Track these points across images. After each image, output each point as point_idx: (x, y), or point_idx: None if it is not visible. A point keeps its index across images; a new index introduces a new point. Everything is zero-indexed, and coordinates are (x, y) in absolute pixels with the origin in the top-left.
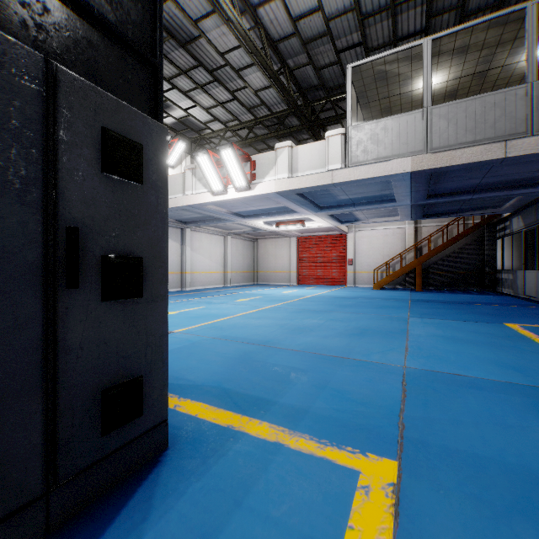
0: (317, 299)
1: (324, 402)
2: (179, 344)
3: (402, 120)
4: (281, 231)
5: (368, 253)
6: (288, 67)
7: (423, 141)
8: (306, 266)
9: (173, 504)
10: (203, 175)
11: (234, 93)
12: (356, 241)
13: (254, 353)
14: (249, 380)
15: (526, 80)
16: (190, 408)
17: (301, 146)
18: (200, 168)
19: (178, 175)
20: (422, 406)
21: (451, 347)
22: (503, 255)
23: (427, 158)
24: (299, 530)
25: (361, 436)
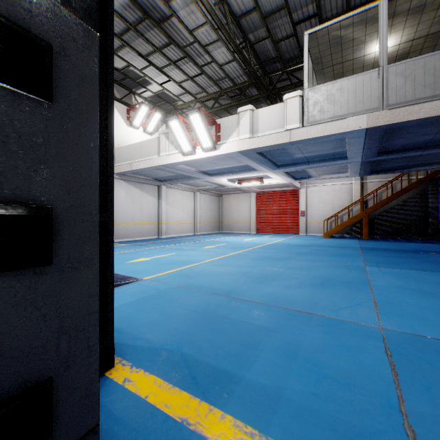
0: (274, 246)
1: (299, 380)
2: (146, 292)
3: (357, 80)
4: (242, 187)
5: (318, 205)
6: (249, 42)
7: (379, 98)
8: (264, 217)
9: None
10: (174, 138)
11: (202, 68)
12: (308, 195)
13: (218, 305)
14: (211, 342)
15: None
16: (141, 385)
17: (261, 109)
18: (171, 131)
19: (153, 139)
20: (424, 393)
21: (423, 302)
22: None
23: (383, 115)
24: None
25: None
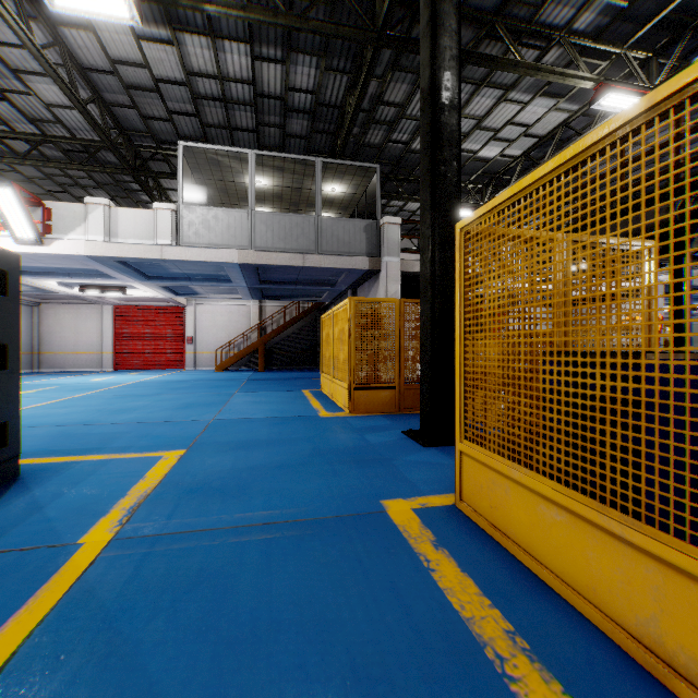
0: (144, 384)
1: (146, 441)
2: None
3: (231, 215)
4: (88, 296)
5: (211, 330)
6: (103, 100)
7: (248, 238)
8: (129, 345)
9: (47, 483)
10: None
11: (6, 92)
12: (198, 316)
13: (73, 430)
14: (76, 443)
15: (316, 213)
16: (25, 462)
17: (123, 208)
18: None
19: None
20: (212, 432)
21: (253, 406)
22: None
23: (252, 254)
24: (129, 472)
25: (169, 447)
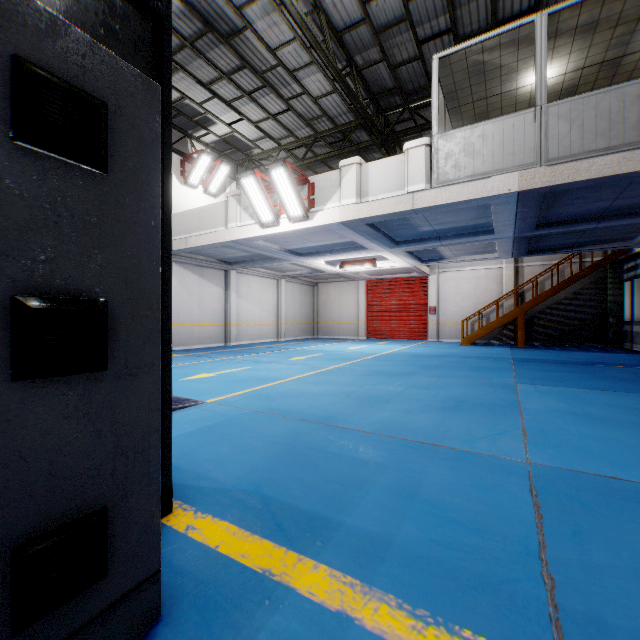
0: (392, 357)
1: (415, 525)
2: (211, 420)
3: (506, 124)
4: (347, 273)
5: (455, 299)
6: (356, 66)
7: (535, 150)
8: (378, 316)
9: None
10: (249, 202)
11: (288, 102)
12: (440, 285)
13: (310, 435)
14: (301, 481)
15: None
16: (209, 533)
17: (373, 162)
18: (245, 193)
19: (219, 204)
20: (573, 538)
21: (588, 430)
22: (632, 302)
23: (541, 173)
24: None
25: (484, 602)
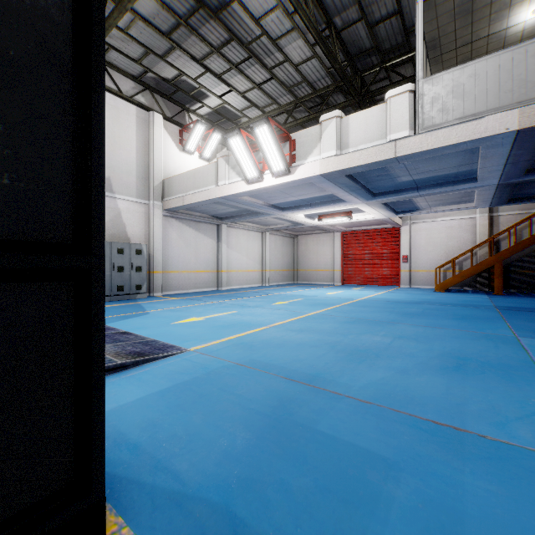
0: (369, 303)
1: None
2: (189, 373)
3: (502, 59)
4: (324, 225)
5: (427, 248)
6: (334, 28)
7: None
8: (352, 264)
9: None
10: (236, 161)
11: (272, 71)
12: (412, 235)
13: (295, 402)
14: (286, 488)
15: None
16: None
17: (353, 114)
18: (232, 152)
19: (210, 165)
20: None
21: None
22: None
23: None
24: None
25: None
